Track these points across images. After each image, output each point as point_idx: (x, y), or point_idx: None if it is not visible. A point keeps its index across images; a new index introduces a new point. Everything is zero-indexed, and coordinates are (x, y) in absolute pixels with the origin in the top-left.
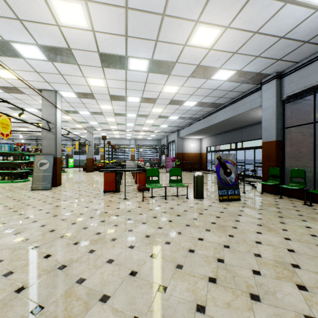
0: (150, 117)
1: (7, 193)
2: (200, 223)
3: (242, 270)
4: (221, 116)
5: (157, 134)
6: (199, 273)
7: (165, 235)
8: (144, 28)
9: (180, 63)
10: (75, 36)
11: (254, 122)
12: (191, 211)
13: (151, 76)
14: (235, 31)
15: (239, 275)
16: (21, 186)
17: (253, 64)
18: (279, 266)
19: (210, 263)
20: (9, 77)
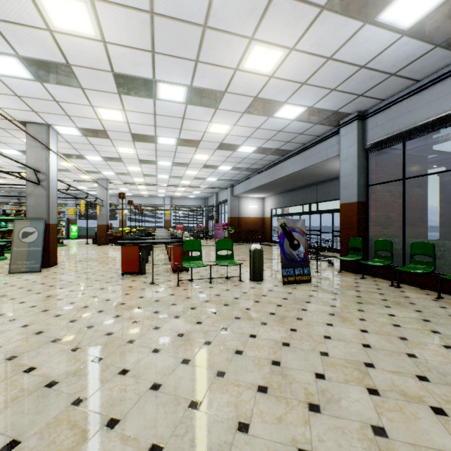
0: (192, 166)
1: None
2: (255, 314)
3: (303, 373)
4: (289, 167)
5: (203, 191)
6: (246, 381)
7: (205, 333)
8: (179, 43)
9: (231, 94)
10: (77, 47)
11: (332, 176)
12: (243, 299)
13: (191, 109)
14: (303, 55)
15: (297, 380)
16: None
17: (328, 99)
18: (350, 366)
19: (262, 367)
20: None
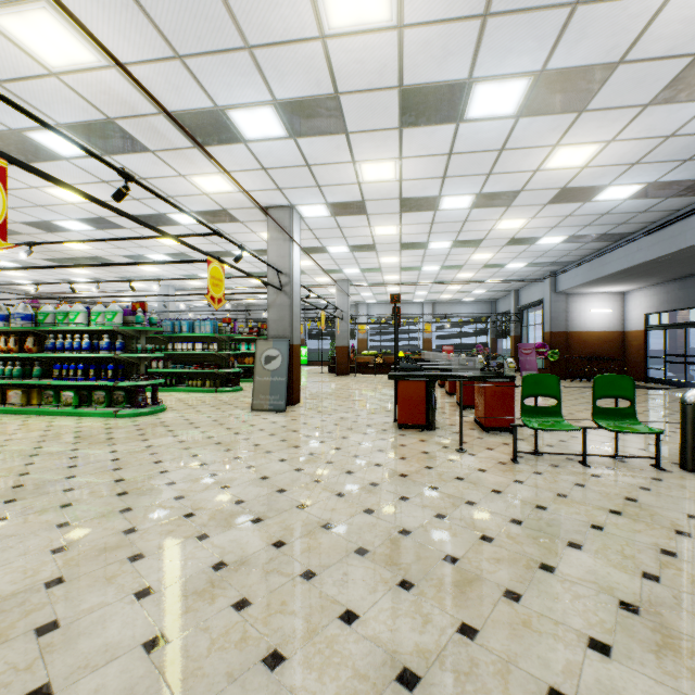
0: (487, 244)
1: (213, 413)
2: None
3: None
4: None
5: (491, 289)
6: None
7: None
8: None
9: (632, 64)
10: (355, 56)
11: None
12: None
13: (524, 126)
14: None
15: None
16: (232, 400)
17: None
18: None
19: None
20: (216, 190)
